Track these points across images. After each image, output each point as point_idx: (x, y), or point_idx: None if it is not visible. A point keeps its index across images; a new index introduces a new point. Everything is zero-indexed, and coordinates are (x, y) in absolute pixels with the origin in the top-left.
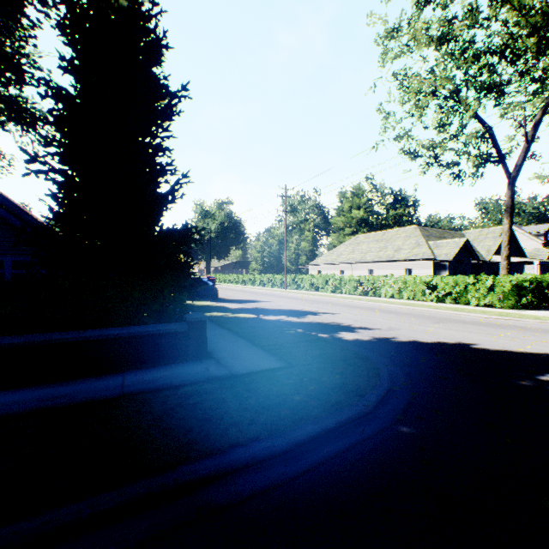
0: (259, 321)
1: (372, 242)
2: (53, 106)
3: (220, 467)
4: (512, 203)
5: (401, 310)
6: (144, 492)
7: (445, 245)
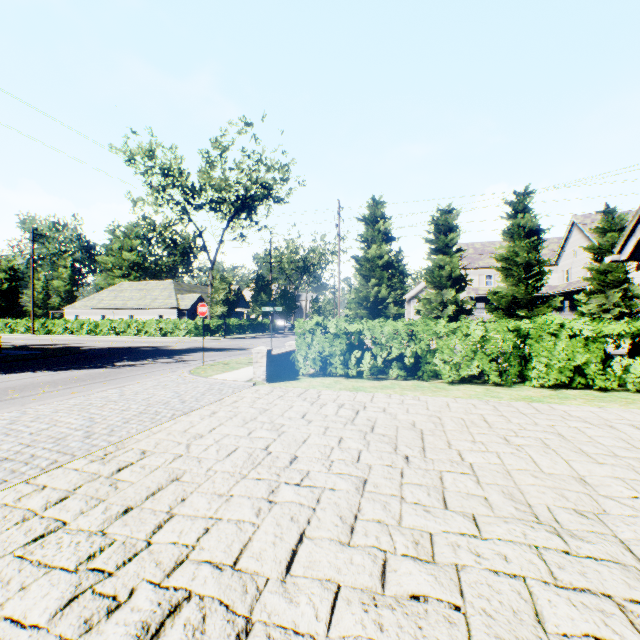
0: (21, 347)
1: (136, 291)
2: None
3: (32, 358)
4: (213, 278)
5: (132, 340)
6: (15, 360)
7: (188, 299)
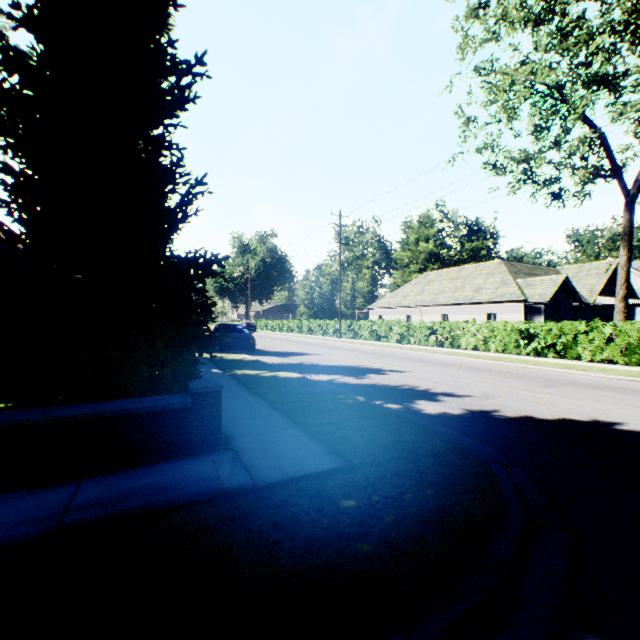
0: (305, 383)
1: (446, 280)
2: (4, 77)
3: None
4: (631, 229)
5: (490, 366)
6: None
7: (539, 284)
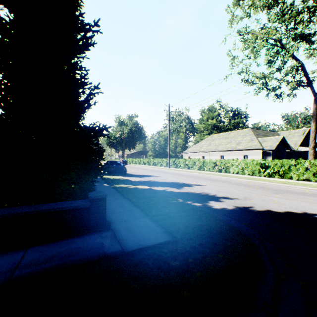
0: (151, 191)
1: (222, 138)
2: None
3: None
4: None
5: (246, 182)
6: None
7: (269, 140)
